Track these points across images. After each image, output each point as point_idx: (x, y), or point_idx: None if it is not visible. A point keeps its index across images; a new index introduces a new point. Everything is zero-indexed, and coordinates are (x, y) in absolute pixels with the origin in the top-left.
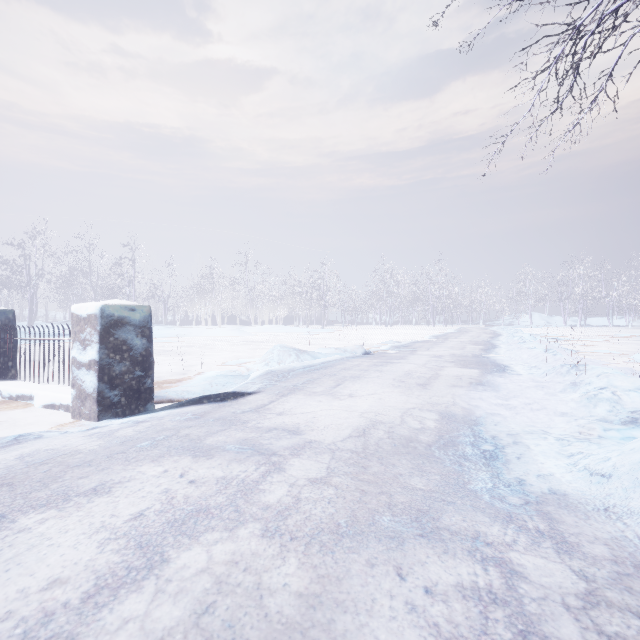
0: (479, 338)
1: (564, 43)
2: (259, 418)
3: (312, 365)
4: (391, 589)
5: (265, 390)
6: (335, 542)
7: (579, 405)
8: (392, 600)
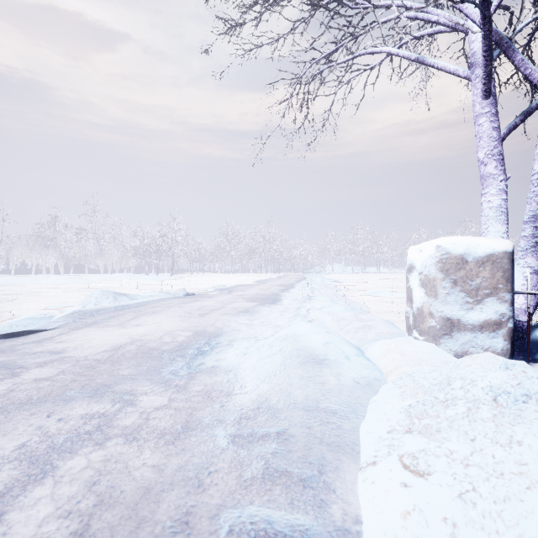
0: (288, 282)
1: (293, 86)
2: (35, 346)
3: (126, 305)
4: (34, 422)
5: (64, 326)
6: (17, 408)
7: (288, 320)
8: (29, 427)
